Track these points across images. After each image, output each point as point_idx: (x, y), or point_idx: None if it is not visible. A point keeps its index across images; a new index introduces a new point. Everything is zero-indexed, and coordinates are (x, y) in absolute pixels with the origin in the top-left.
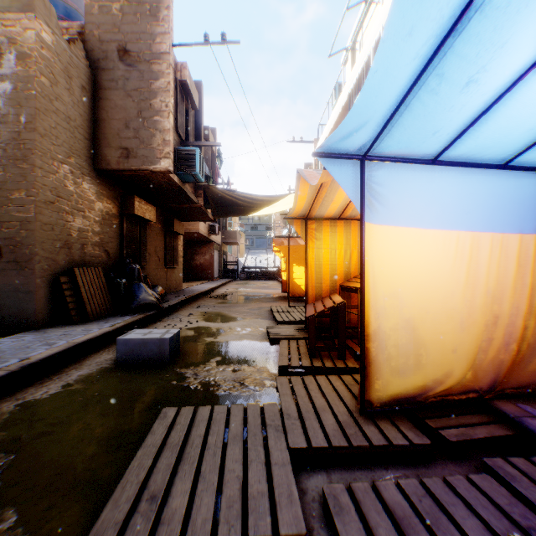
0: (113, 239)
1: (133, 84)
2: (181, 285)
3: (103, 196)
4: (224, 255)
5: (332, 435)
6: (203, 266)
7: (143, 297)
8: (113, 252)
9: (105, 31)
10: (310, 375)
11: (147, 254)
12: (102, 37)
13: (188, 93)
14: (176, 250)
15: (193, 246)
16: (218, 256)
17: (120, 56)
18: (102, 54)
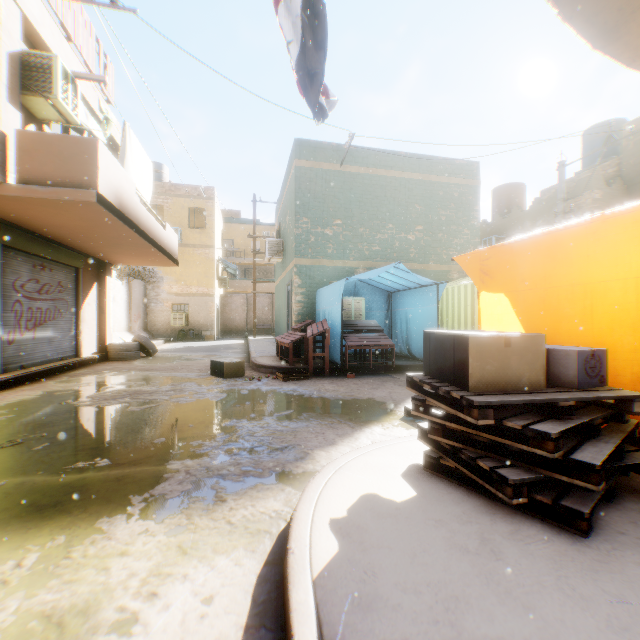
0: None
1: None
2: None
3: None
4: None
5: None
6: None
7: None
8: None
9: (635, 157)
10: None
11: None
12: (633, 162)
13: None
14: None
15: None
16: None
17: None
18: (633, 174)
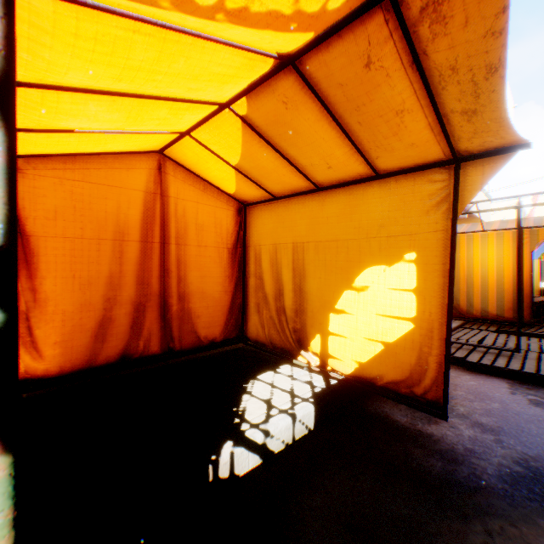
0: None
1: None
2: None
3: None
4: None
5: None
6: None
7: None
8: None
9: None
10: None
11: None
12: None
13: None
14: None
15: None
16: None
17: None
18: None
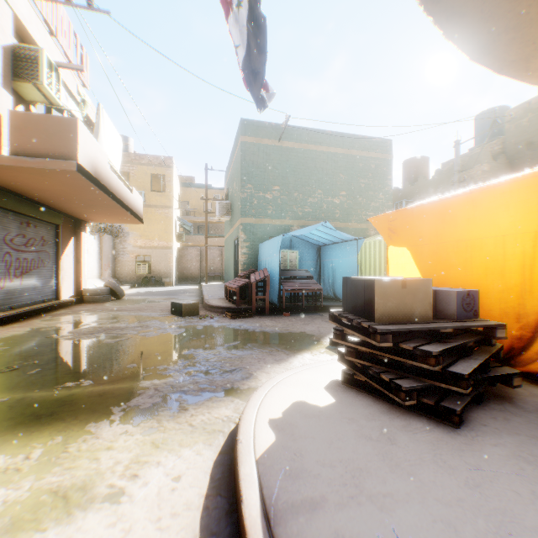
0: None
1: (534, 160)
2: None
3: None
4: None
5: None
6: None
7: None
8: None
9: (515, 137)
10: None
11: None
12: (514, 141)
13: None
14: None
15: None
16: None
17: (525, 147)
18: (514, 151)
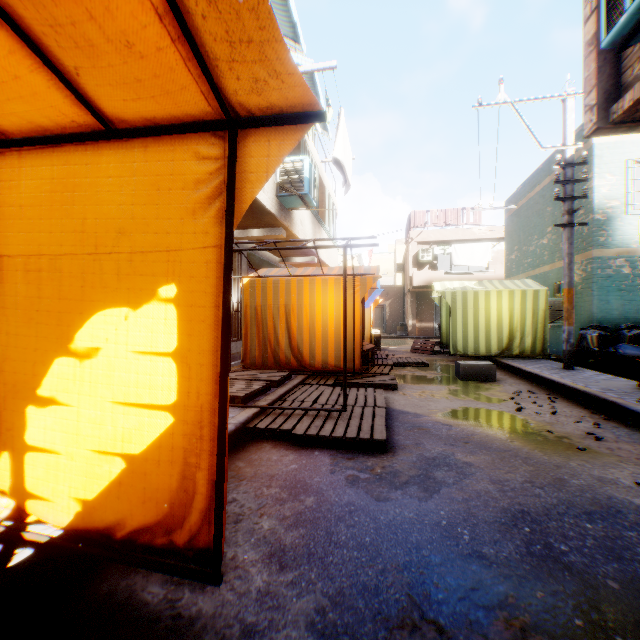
0: None
1: None
2: None
3: None
4: None
5: (381, 359)
6: None
7: None
8: None
9: None
10: (379, 364)
11: None
12: None
13: None
14: None
15: None
16: None
17: None
18: None
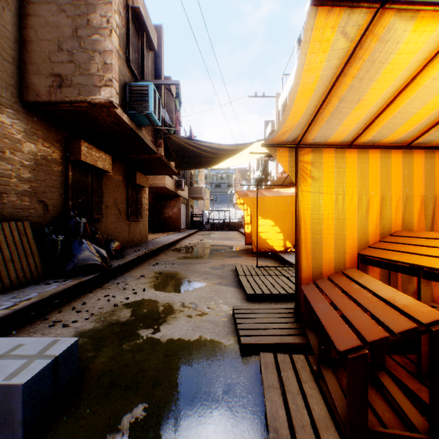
0: (54, 189)
1: None
2: (146, 237)
3: (37, 136)
4: (191, 209)
5: None
6: (171, 218)
7: (82, 257)
8: (54, 203)
9: None
10: None
11: (104, 206)
12: None
13: (143, 27)
14: (140, 203)
15: (162, 200)
16: (185, 209)
17: None
18: None
